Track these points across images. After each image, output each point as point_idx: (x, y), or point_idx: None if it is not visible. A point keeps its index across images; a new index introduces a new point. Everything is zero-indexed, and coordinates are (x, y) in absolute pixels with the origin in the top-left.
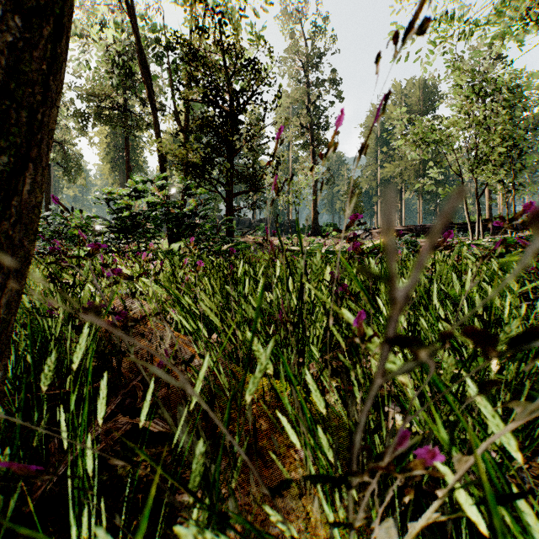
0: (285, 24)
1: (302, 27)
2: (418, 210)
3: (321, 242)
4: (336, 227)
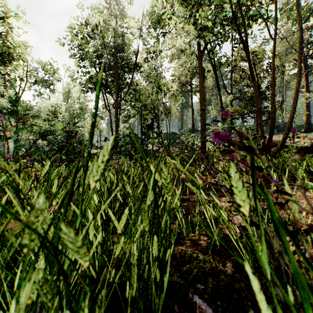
0: None
1: None
2: None
3: (312, 136)
4: None
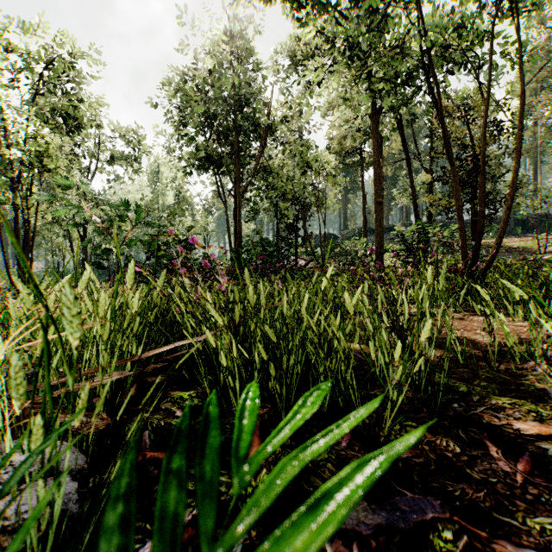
0: None
1: None
2: None
3: None
4: None
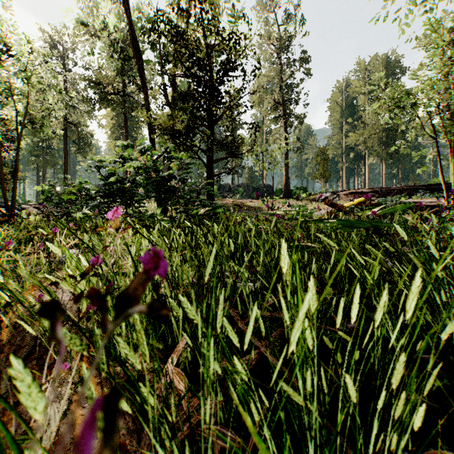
0: (260, 13)
1: (275, 15)
2: (382, 173)
3: (292, 203)
4: (305, 190)
